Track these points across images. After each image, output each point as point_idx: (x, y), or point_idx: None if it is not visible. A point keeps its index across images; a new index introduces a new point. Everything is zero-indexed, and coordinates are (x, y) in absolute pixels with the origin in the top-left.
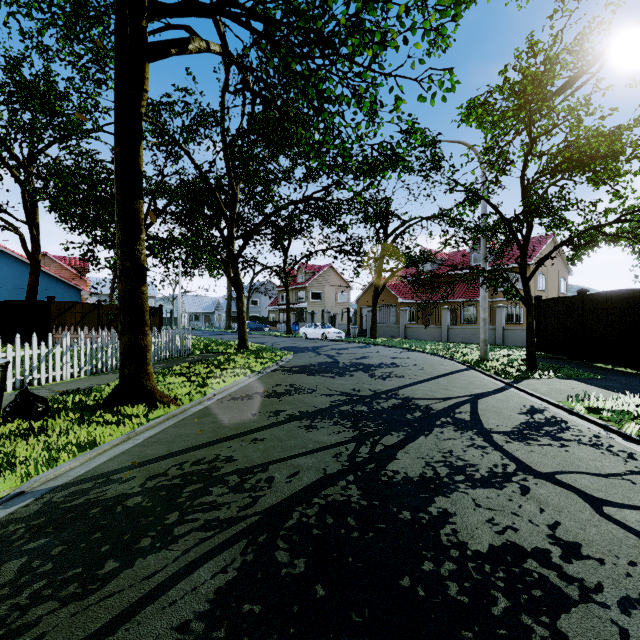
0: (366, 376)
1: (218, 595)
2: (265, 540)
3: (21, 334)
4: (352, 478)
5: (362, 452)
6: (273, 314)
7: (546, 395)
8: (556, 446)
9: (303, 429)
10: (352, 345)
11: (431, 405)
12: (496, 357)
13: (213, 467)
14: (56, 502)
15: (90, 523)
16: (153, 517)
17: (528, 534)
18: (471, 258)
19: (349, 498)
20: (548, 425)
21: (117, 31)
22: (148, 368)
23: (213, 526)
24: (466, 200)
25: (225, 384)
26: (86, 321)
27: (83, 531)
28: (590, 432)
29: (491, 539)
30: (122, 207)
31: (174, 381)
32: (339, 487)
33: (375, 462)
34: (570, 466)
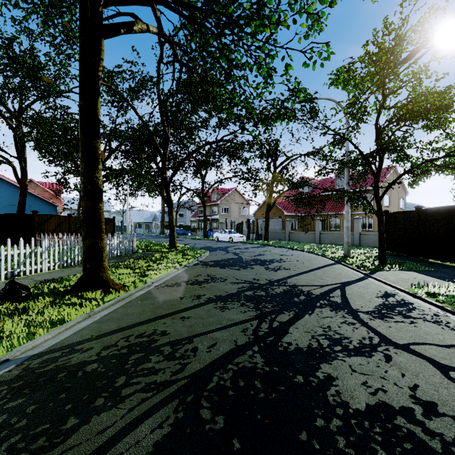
0: (262, 269)
1: (156, 448)
2: (192, 400)
3: (13, 238)
4: (257, 348)
5: (263, 327)
6: (194, 223)
7: (395, 283)
8: (407, 323)
9: (218, 309)
10: (251, 246)
11: (311, 291)
12: (356, 254)
13: (152, 339)
14: (32, 368)
15: (57, 385)
16: (106, 380)
17: (395, 395)
18: (336, 183)
19: (255, 365)
20: (399, 306)
21: (81, 15)
22: (104, 263)
23: (152, 388)
24: (335, 141)
25: (160, 275)
26: (60, 228)
27: (52, 392)
28: (431, 311)
29: (367, 399)
30: (84, 145)
31: (123, 272)
32: (247, 356)
33: (273, 335)
34: (420, 339)
